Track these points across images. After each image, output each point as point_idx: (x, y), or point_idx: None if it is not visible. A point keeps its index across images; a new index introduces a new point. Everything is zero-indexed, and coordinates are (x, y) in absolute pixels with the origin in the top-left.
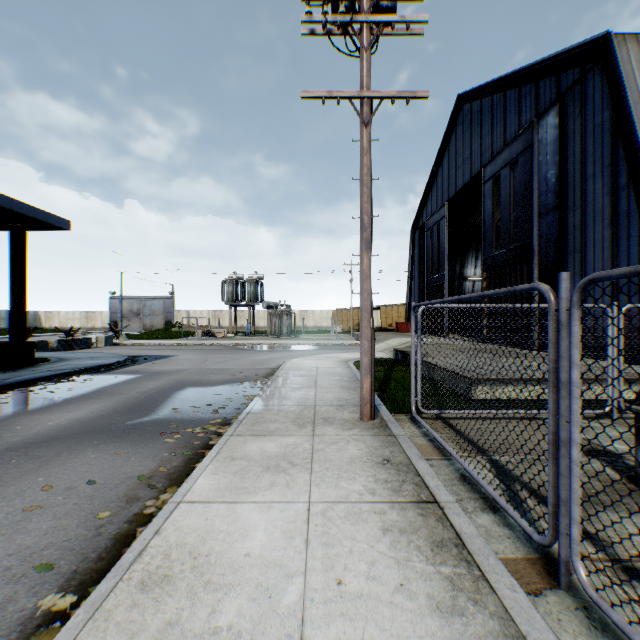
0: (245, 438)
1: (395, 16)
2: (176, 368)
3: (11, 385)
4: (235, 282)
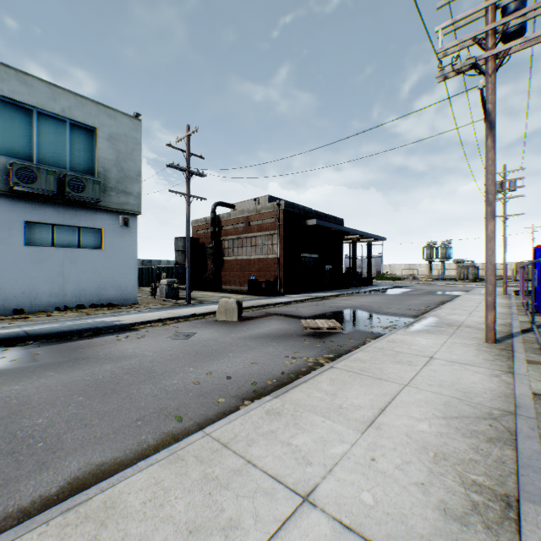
0: (469, 294)
1: (512, 196)
2: (423, 288)
3: (384, 288)
4: (431, 247)
